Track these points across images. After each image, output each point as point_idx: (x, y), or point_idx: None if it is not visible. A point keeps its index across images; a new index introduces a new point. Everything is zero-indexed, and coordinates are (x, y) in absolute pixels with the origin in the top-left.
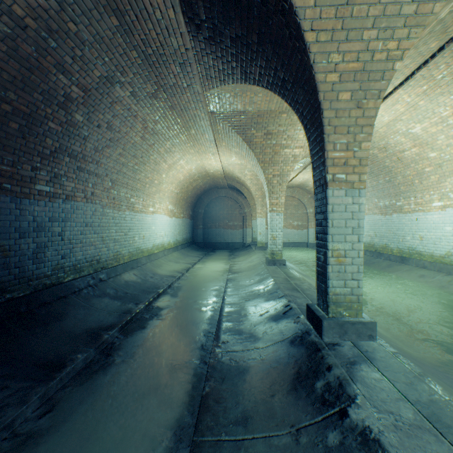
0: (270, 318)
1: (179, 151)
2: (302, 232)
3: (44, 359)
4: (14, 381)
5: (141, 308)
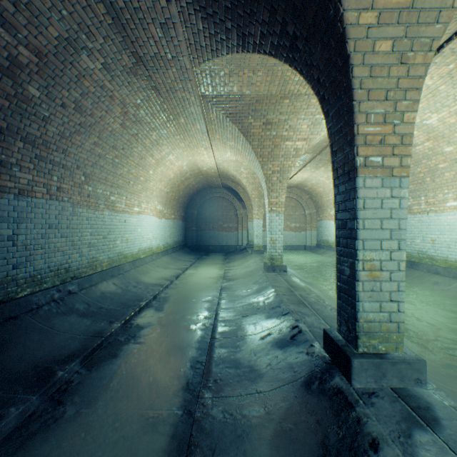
0: (274, 344)
1: (167, 145)
2: (300, 234)
3: None
4: None
5: (115, 329)
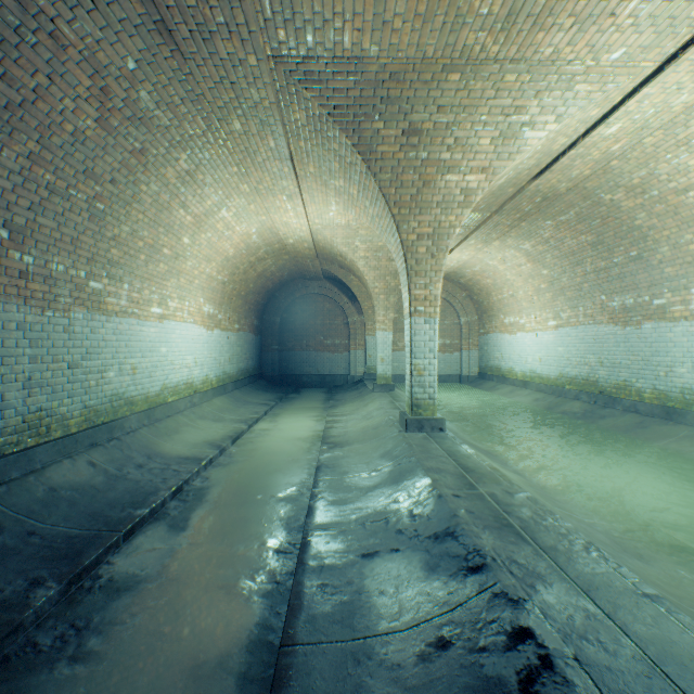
0: None
1: (215, 185)
2: (452, 357)
3: None
4: None
5: (34, 609)
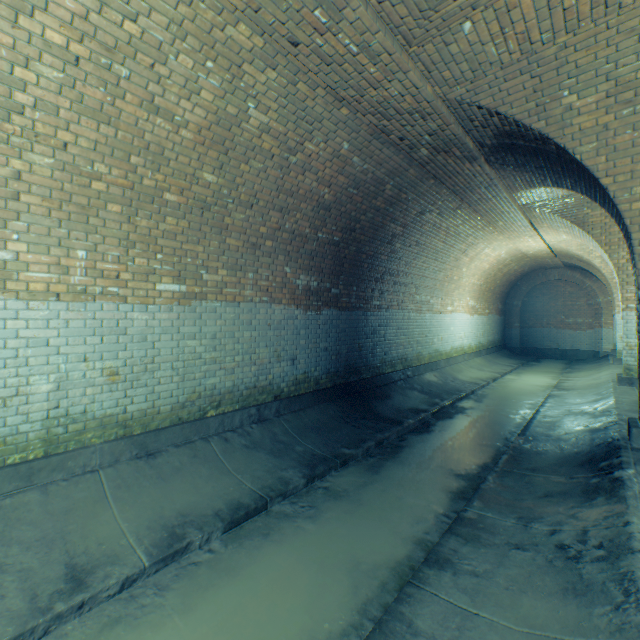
0: (586, 430)
1: (482, 242)
2: None
3: (390, 417)
4: (380, 422)
5: (446, 404)
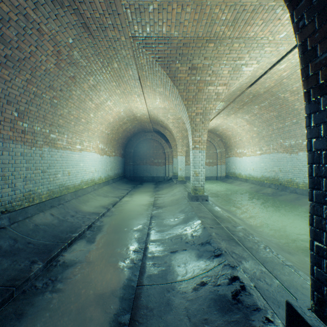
0: (211, 303)
1: (105, 91)
2: (213, 168)
3: None
4: None
5: (34, 272)
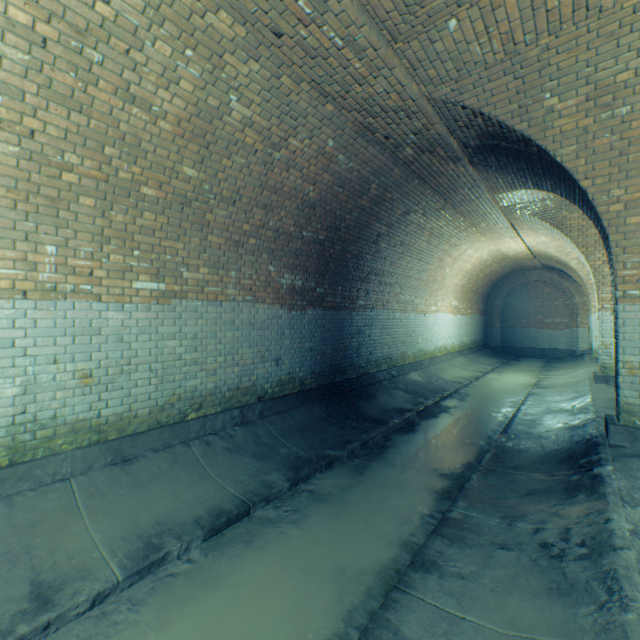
0: (565, 428)
1: (465, 243)
2: None
3: (375, 417)
4: (365, 422)
5: (430, 403)
